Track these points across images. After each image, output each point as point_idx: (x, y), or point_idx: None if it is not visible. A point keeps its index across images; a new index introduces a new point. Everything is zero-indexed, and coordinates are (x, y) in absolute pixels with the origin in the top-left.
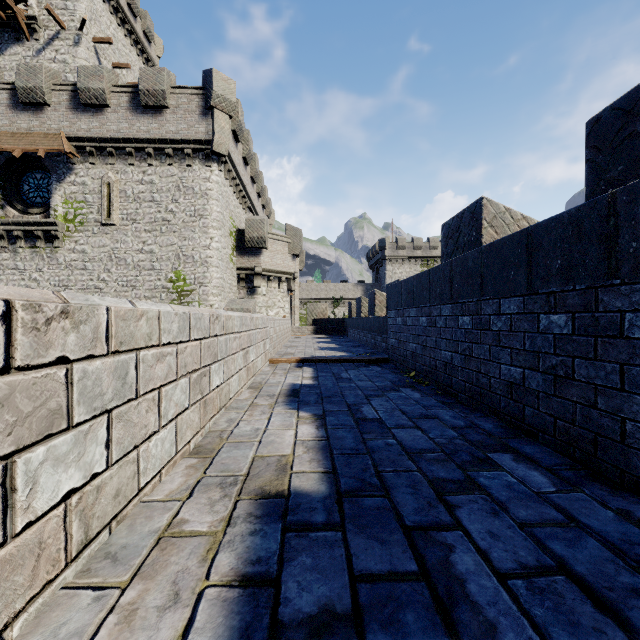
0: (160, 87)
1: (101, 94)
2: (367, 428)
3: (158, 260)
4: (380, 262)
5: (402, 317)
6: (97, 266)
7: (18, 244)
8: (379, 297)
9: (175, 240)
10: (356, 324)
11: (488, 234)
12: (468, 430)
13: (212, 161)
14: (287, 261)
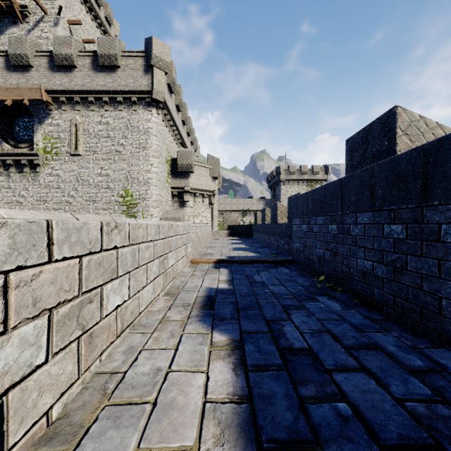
0: (113, 51)
1: (70, 57)
2: (297, 367)
3: (112, 181)
4: (276, 183)
5: (308, 224)
6: (68, 186)
7: (10, 170)
8: (280, 208)
9: (125, 166)
10: (261, 229)
11: (402, 142)
12: (432, 374)
13: (152, 107)
14: (208, 182)
